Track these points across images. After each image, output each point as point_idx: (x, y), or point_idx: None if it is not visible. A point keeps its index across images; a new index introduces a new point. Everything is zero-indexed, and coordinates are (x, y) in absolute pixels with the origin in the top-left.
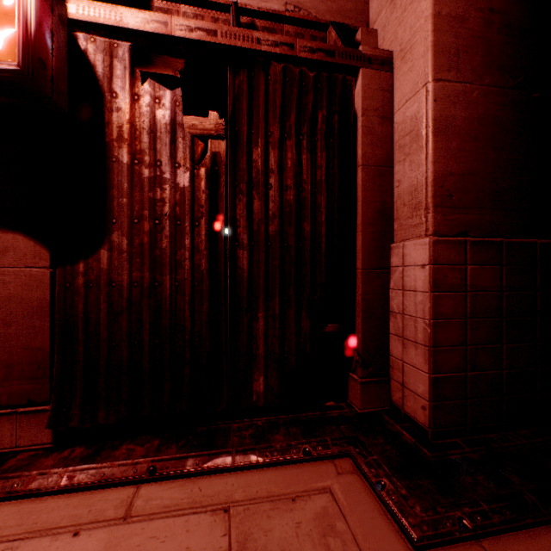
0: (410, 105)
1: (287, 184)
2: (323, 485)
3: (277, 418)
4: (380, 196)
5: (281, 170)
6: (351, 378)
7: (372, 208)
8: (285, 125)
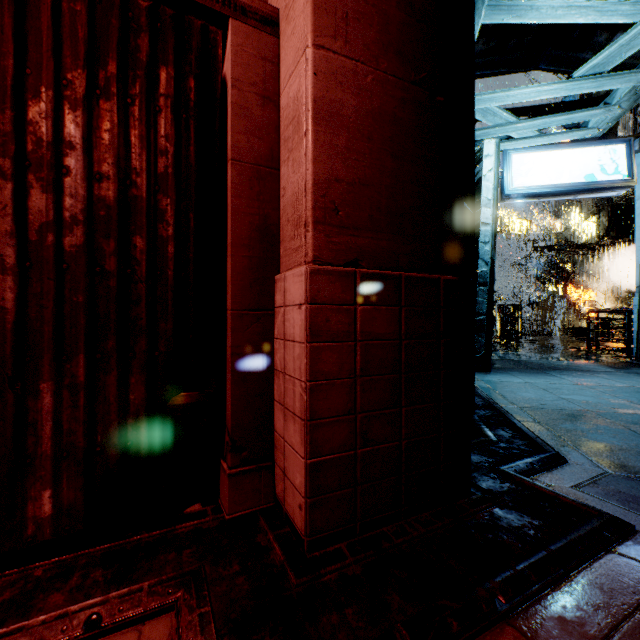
0: (293, 81)
1: (101, 171)
2: None
3: (80, 555)
4: (260, 208)
5: (91, 147)
6: (222, 468)
7: (248, 223)
8: (98, 74)
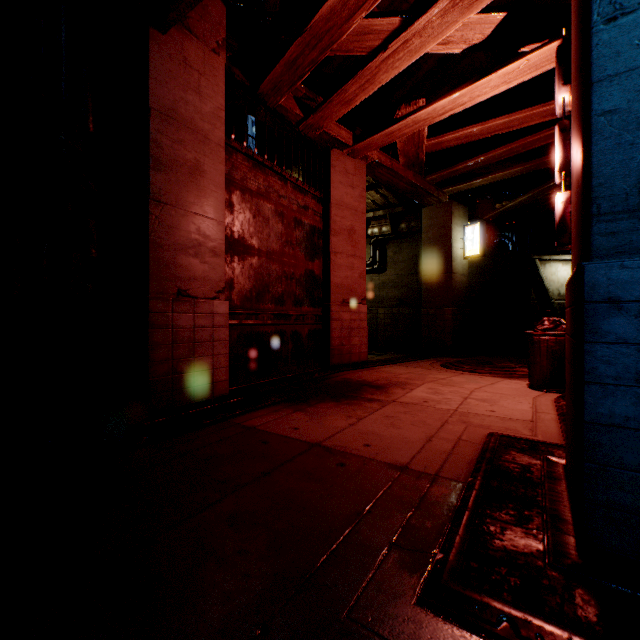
0: None
1: None
2: (538, 436)
3: None
4: None
5: None
6: None
7: None
8: None
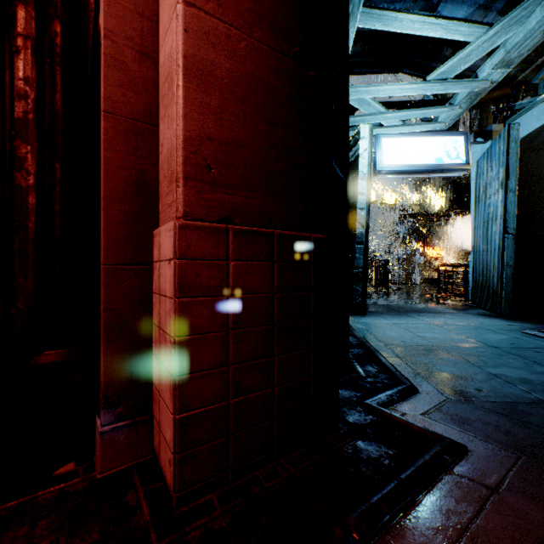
0: (168, 38)
1: None
2: None
3: None
4: (137, 162)
5: None
6: (97, 425)
7: (123, 177)
8: None
